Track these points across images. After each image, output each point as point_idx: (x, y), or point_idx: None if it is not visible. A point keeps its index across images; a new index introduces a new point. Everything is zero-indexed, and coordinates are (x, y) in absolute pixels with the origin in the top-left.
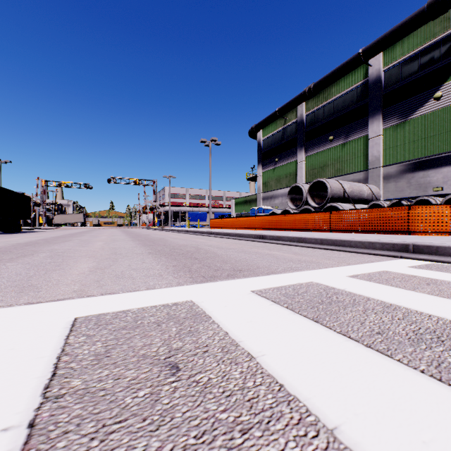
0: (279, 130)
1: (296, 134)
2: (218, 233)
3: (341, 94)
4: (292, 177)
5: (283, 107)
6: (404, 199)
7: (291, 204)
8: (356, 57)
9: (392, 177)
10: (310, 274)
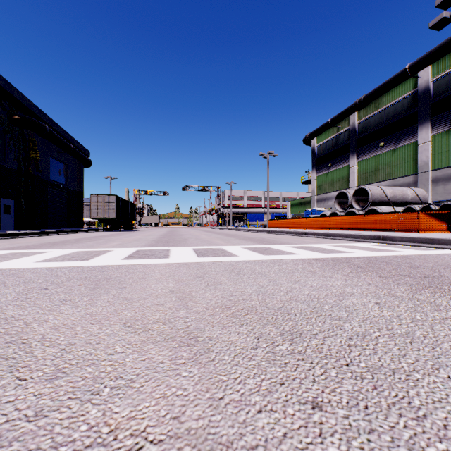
0: (332, 137)
1: (348, 141)
2: (275, 231)
3: (391, 104)
4: (345, 180)
5: (335, 117)
6: None
7: (338, 207)
8: (402, 72)
9: (440, 181)
10: (311, 245)
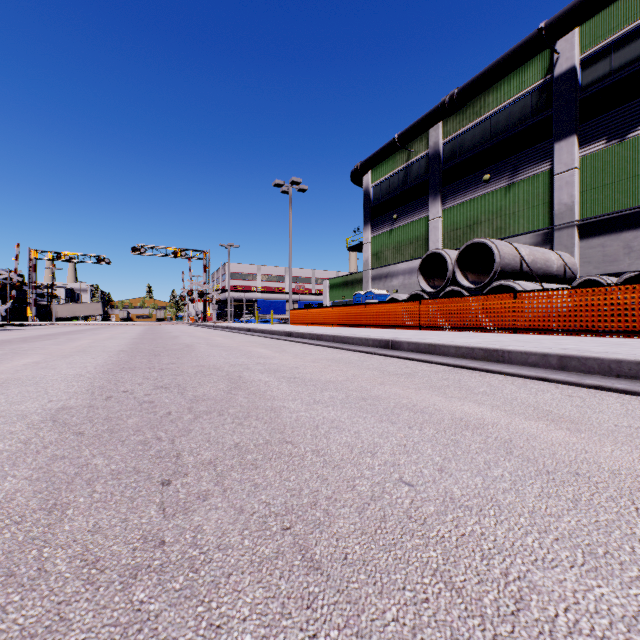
0: (399, 169)
1: (427, 174)
2: (301, 335)
3: (504, 105)
4: (421, 243)
5: (407, 131)
6: (618, 275)
7: (425, 284)
8: (534, 37)
9: (596, 239)
10: None
